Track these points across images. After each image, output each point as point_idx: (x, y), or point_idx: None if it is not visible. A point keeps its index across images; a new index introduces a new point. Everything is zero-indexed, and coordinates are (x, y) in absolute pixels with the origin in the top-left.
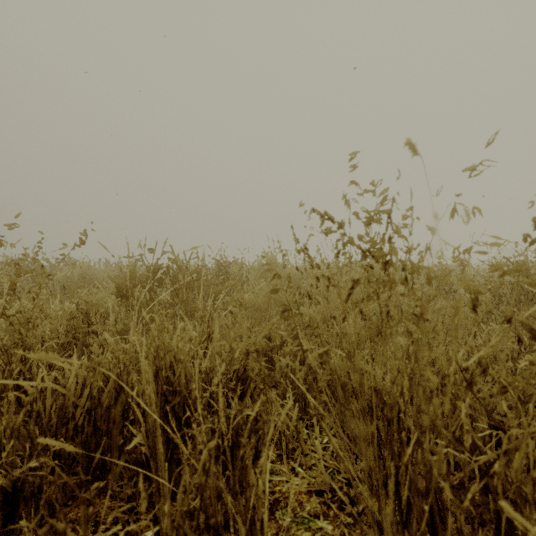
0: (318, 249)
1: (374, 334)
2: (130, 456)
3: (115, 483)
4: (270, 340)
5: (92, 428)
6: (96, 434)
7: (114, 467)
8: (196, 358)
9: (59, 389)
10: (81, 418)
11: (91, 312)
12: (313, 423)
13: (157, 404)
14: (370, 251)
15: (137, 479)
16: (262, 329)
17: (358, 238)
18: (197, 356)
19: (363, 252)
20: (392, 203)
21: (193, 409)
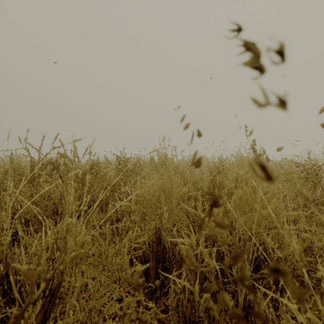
0: None
1: None
2: None
3: None
4: (160, 239)
5: None
6: None
7: None
8: None
9: None
10: None
11: None
12: None
13: None
14: None
15: None
16: (152, 229)
17: None
18: None
19: None
20: None
21: None
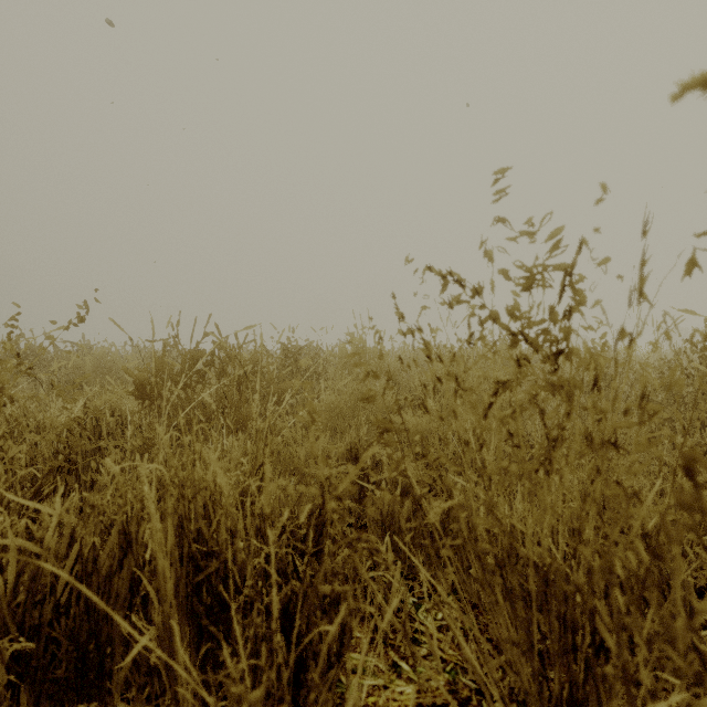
0: (437, 329)
1: (531, 469)
2: (140, 654)
3: (117, 694)
4: (357, 459)
5: (83, 607)
6: (90, 616)
7: (116, 669)
8: (247, 493)
9: (31, 547)
10: (66, 592)
11: (104, 419)
12: (421, 585)
13: (181, 575)
14: (524, 334)
15: (152, 690)
16: (346, 444)
17: (506, 311)
18: (249, 490)
19: (512, 335)
20: (578, 249)
21: (240, 577)
